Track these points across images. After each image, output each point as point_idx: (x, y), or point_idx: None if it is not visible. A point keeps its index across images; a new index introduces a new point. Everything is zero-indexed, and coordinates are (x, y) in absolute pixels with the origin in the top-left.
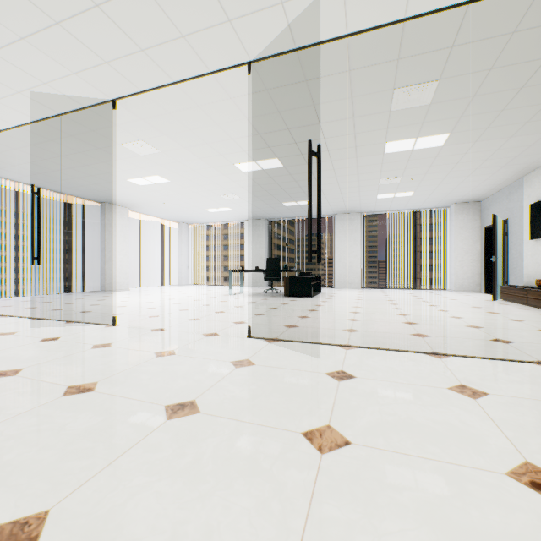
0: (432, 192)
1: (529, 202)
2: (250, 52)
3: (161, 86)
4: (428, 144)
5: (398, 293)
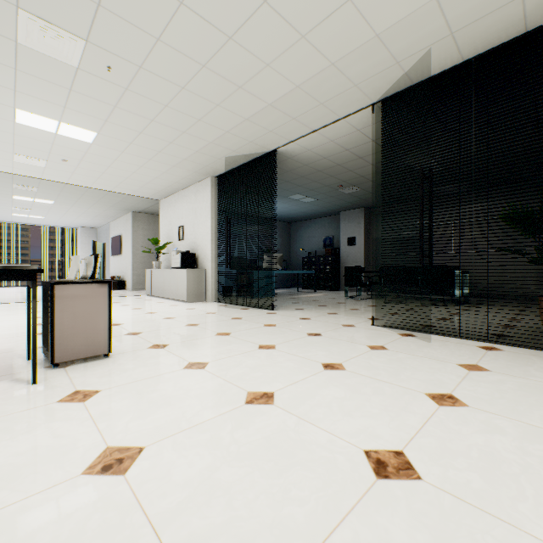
0: (60, 219)
1: (112, 236)
2: None
3: None
4: (44, 201)
5: None
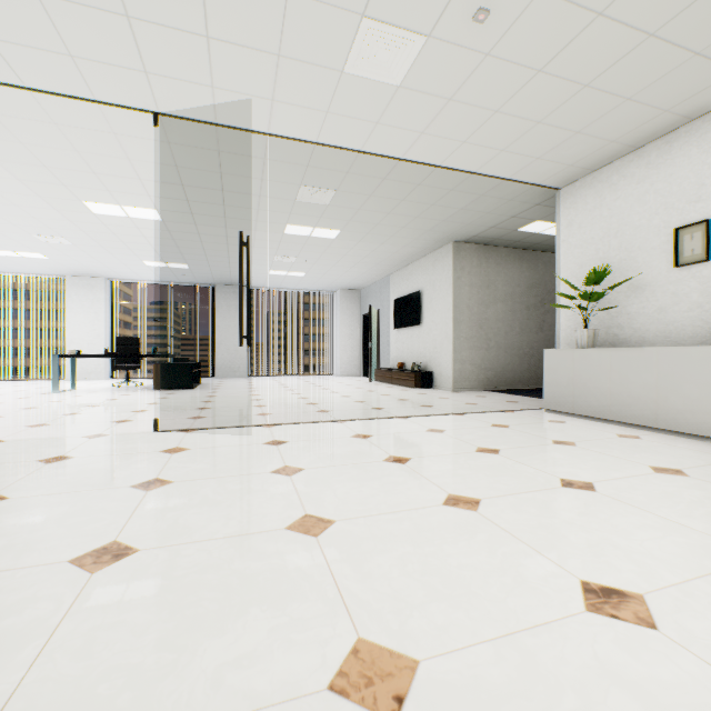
0: (323, 276)
1: (394, 297)
2: (161, 106)
3: None
4: (323, 234)
5: (291, 380)
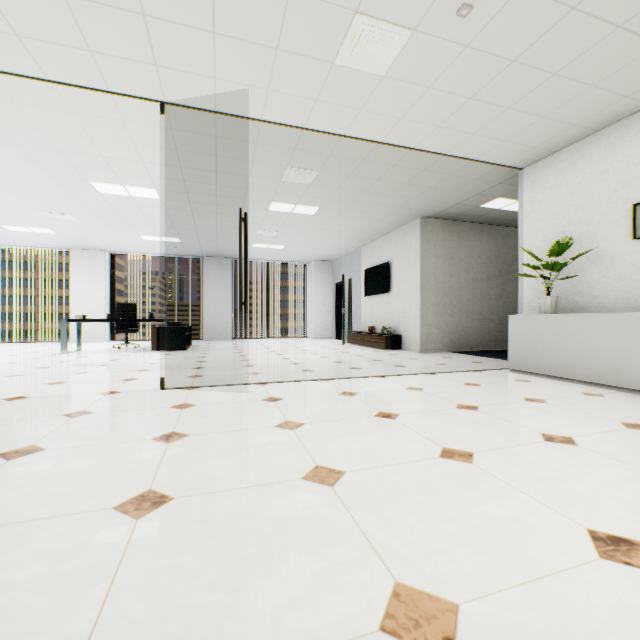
0: (300, 248)
1: (364, 268)
2: (167, 95)
3: (24, 76)
4: (304, 211)
5: (271, 342)
